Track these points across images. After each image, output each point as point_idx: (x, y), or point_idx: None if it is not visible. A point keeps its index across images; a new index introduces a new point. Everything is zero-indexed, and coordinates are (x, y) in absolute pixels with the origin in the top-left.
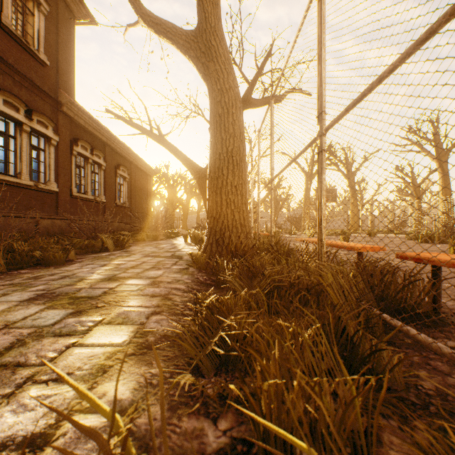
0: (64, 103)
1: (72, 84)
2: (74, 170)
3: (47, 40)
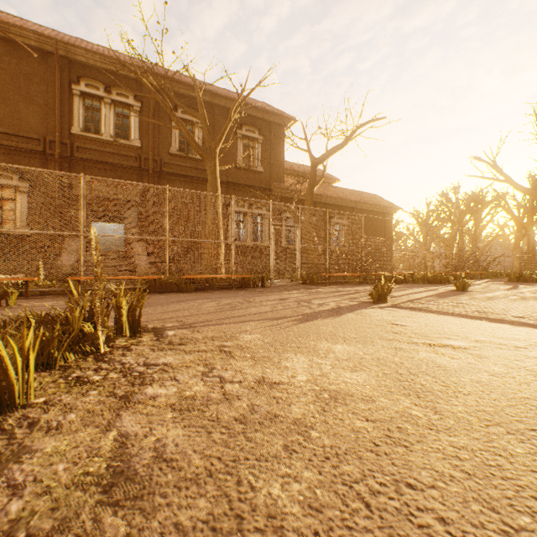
0: (272, 190)
1: (281, 173)
2: (284, 230)
3: (264, 156)
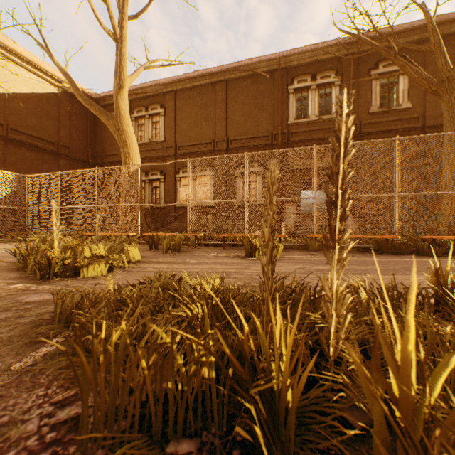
0: None
1: None
2: None
3: None
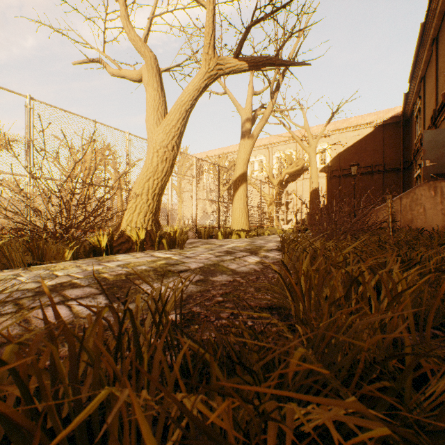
0: None
1: None
2: None
3: None
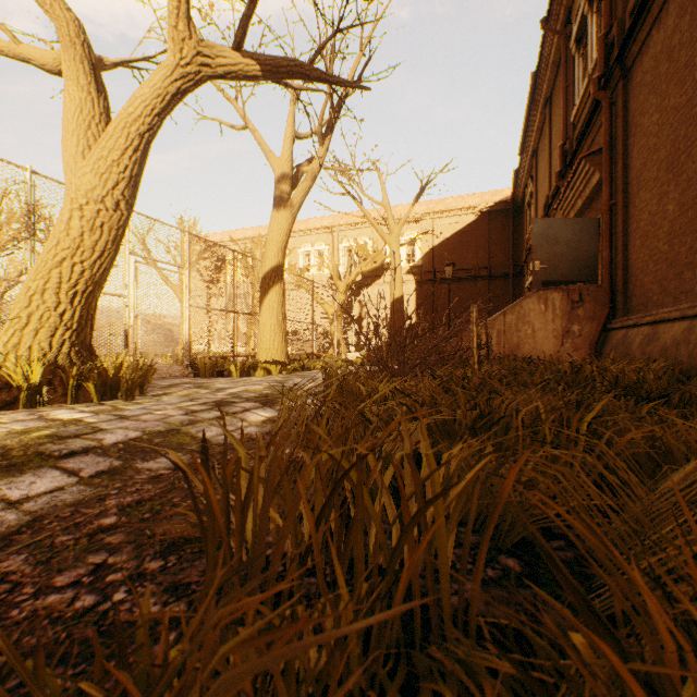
0: None
1: None
2: None
3: None
